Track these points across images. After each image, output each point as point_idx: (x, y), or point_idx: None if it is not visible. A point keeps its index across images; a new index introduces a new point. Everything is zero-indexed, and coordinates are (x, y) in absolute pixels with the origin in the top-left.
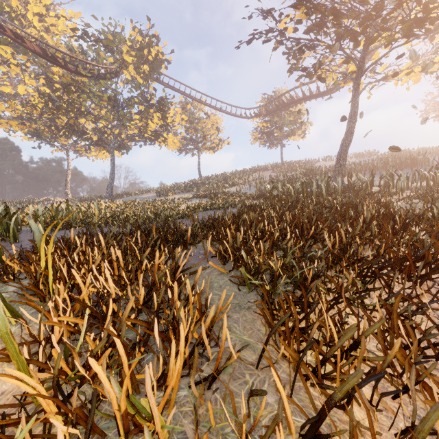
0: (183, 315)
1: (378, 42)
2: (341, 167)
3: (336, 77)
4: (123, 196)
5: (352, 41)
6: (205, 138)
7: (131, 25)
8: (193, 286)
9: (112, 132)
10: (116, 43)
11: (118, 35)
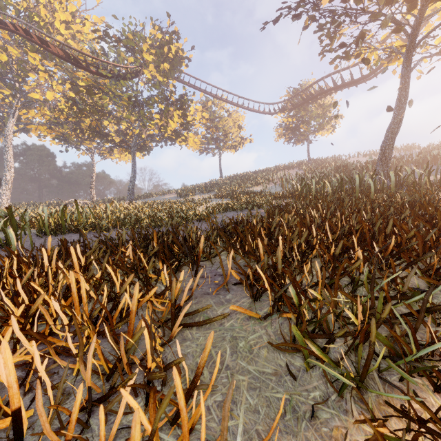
0: None
1: (430, 12)
2: (387, 159)
3: (377, 57)
4: (145, 197)
5: (407, 2)
6: (226, 136)
7: (151, 23)
8: (195, 377)
9: (133, 132)
10: (137, 42)
11: (138, 34)
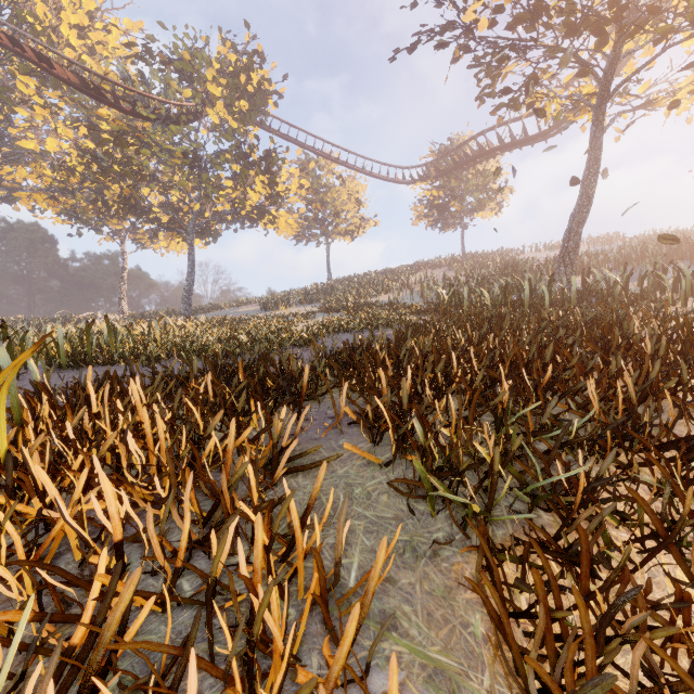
0: (275, 611)
1: (633, 45)
2: (571, 257)
3: (559, 106)
4: (209, 310)
5: (594, 35)
6: (338, 216)
7: (220, 37)
8: (307, 509)
9: (191, 208)
10: (196, 65)
11: (199, 52)
